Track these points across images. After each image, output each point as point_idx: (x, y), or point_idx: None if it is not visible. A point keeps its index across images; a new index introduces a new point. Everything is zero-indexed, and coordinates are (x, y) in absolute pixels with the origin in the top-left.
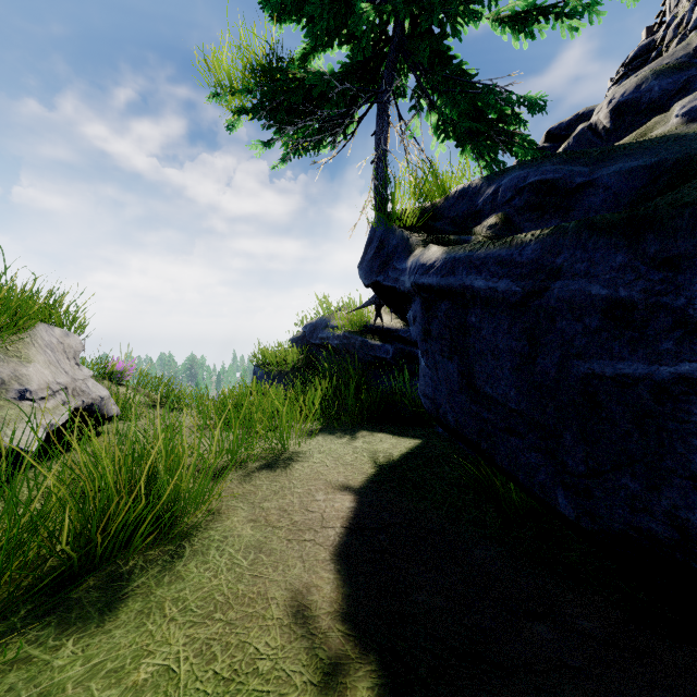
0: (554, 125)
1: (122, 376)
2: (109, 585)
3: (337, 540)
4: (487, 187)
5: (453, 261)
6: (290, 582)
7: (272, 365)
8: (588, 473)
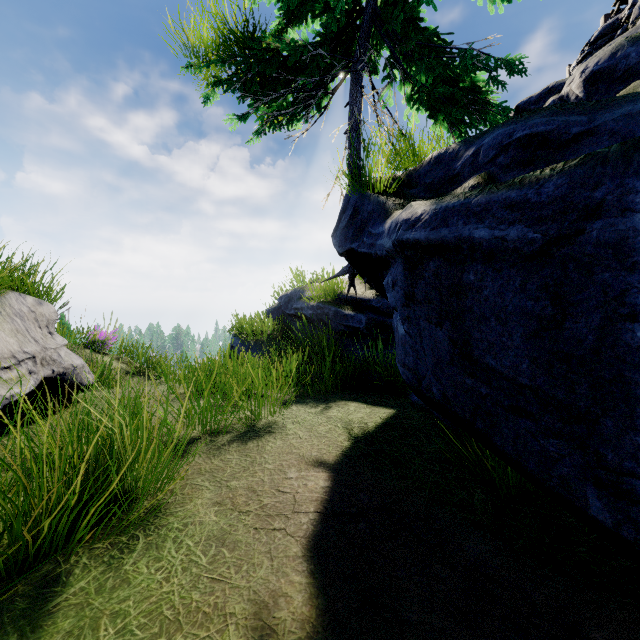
0: (524, 100)
1: (104, 345)
2: (41, 591)
3: (310, 529)
4: (465, 151)
5: (445, 211)
6: (254, 588)
7: (249, 334)
8: (638, 471)
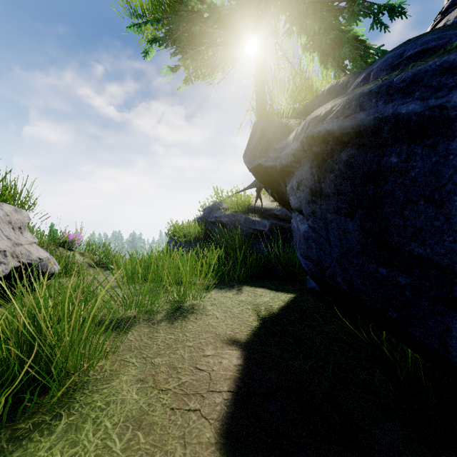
0: None
1: (72, 244)
2: None
3: (223, 411)
4: (354, 80)
5: (360, 97)
6: None
7: (180, 236)
8: None
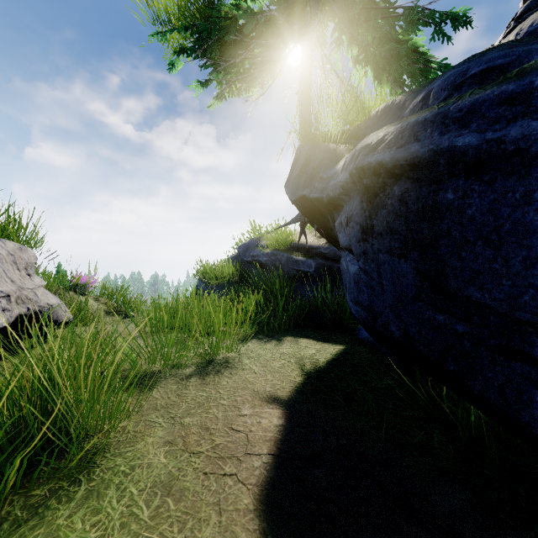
0: None
1: (85, 287)
2: None
3: (263, 475)
4: (412, 99)
5: (414, 126)
6: None
7: (211, 278)
8: None
